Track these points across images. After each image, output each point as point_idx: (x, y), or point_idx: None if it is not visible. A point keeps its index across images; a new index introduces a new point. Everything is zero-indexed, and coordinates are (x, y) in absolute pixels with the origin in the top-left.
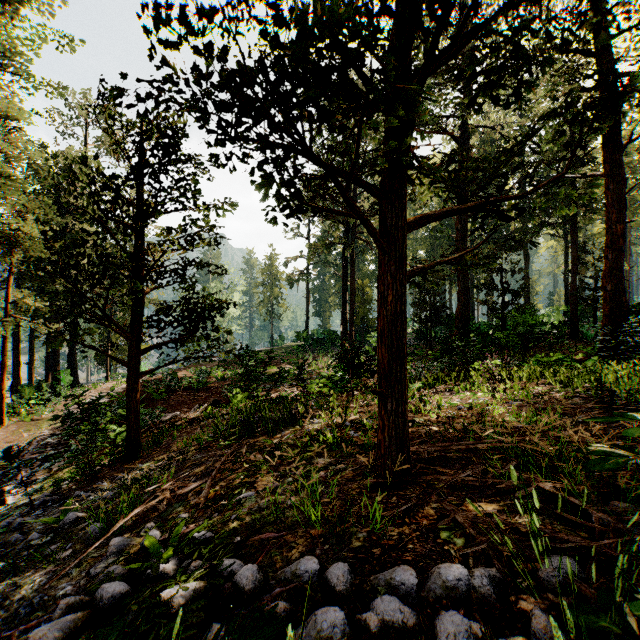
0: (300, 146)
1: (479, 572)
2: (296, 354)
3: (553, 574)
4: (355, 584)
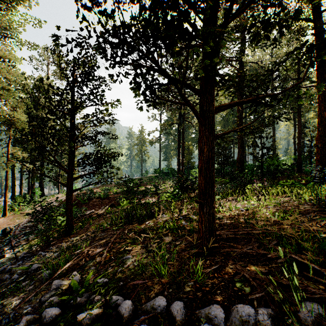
0: (155, 64)
1: (261, 311)
2: (154, 180)
3: (308, 314)
4: (187, 315)
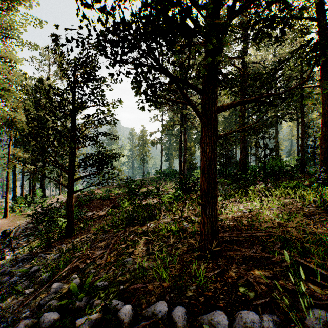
0: (157, 62)
1: (266, 317)
2: (156, 181)
3: (315, 322)
4: (189, 321)
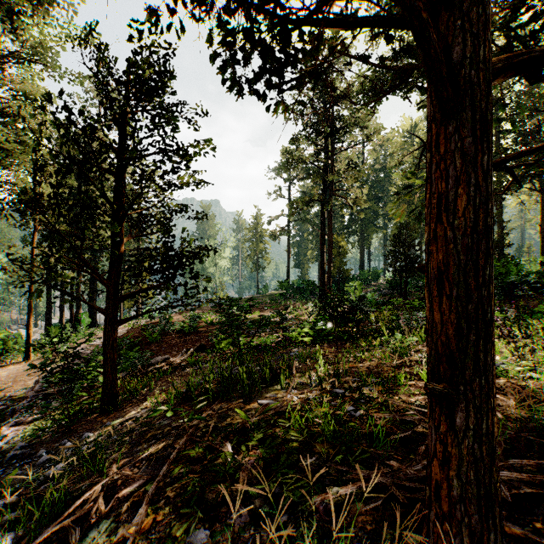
0: None
1: None
2: (278, 301)
3: None
4: None
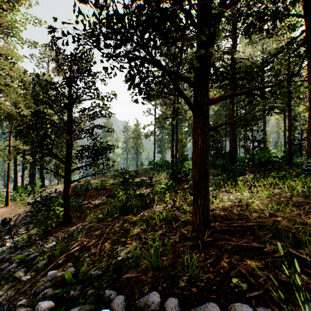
0: (149, 54)
1: (261, 310)
2: (149, 172)
3: None
4: None
